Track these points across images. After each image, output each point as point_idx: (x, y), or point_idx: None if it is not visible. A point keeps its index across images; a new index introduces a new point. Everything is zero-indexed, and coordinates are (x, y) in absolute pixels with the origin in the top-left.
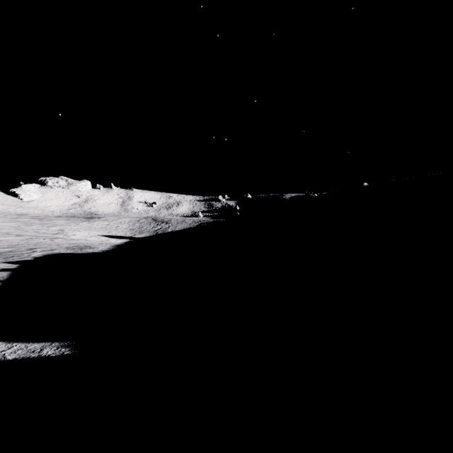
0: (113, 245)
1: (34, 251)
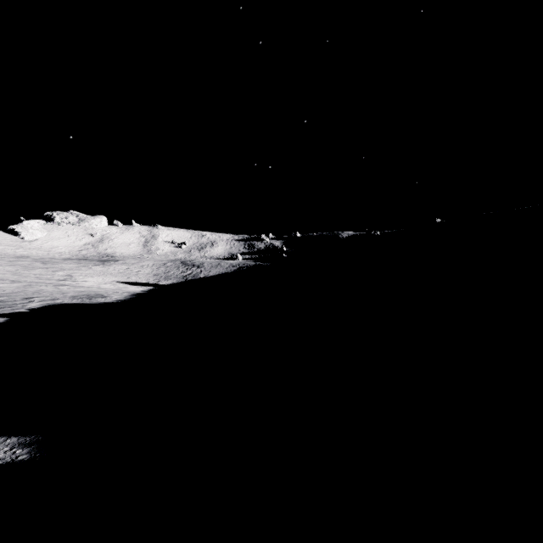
0: (131, 294)
1: (31, 301)
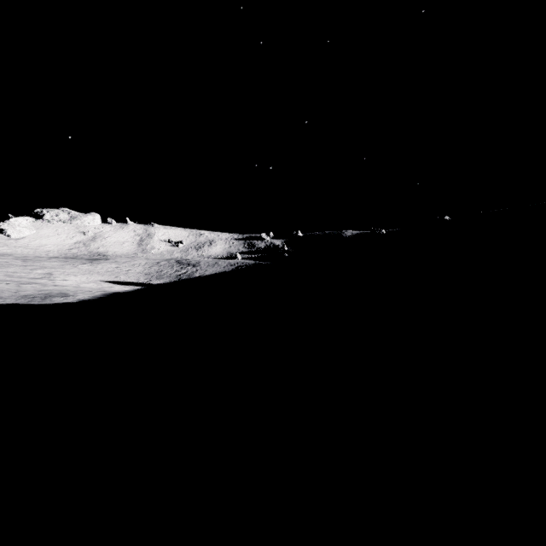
0: (106, 293)
1: None
